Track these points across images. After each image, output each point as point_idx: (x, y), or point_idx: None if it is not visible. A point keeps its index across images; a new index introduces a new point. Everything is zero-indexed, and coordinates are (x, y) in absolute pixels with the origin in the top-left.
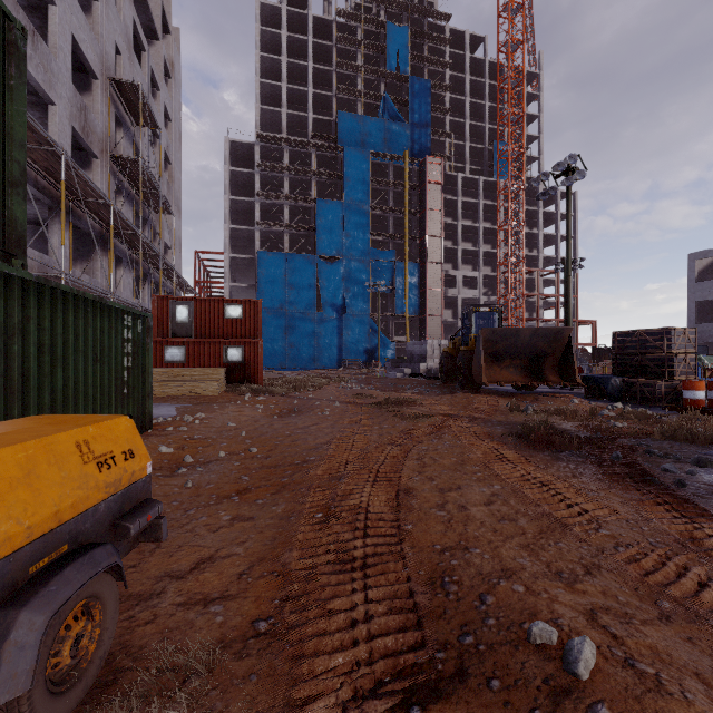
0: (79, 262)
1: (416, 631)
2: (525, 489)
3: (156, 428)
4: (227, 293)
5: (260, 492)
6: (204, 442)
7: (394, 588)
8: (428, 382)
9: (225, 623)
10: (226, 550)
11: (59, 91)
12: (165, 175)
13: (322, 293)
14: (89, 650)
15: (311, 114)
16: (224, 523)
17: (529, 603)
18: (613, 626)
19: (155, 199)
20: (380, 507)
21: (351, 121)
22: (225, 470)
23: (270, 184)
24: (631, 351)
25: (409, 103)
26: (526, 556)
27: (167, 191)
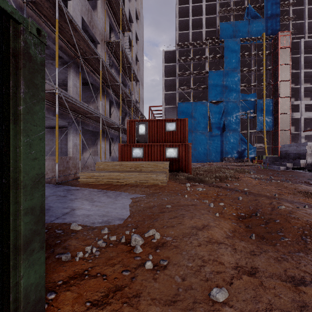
0: (91, 103)
1: None
2: None
3: (60, 309)
4: None
5: None
6: None
7: None
8: None
9: None
10: None
11: None
12: (135, 65)
13: (211, 121)
14: None
15: (204, 29)
16: None
17: None
18: None
19: (130, 72)
20: None
21: (227, 26)
22: None
23: (183, 69)
24: None
25: (264, 6)
26: None
27: (136, 73)
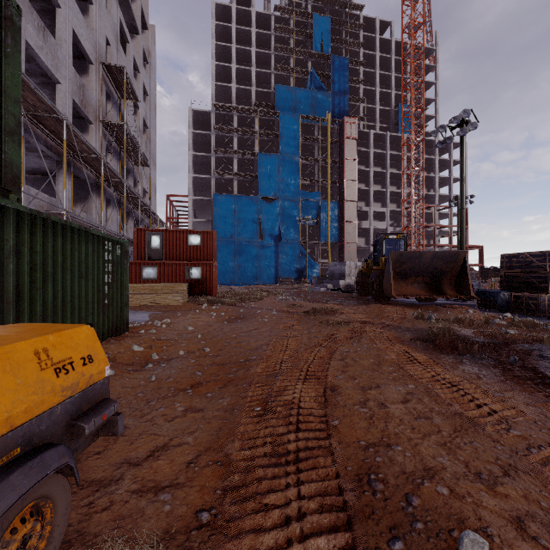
0: (79, 203)
1: (346, 532)
2: (436, 389)
3: (132, 330)
4: (191, 226)
5: (209, 386)
6: (168, 343)
7: (325, 484)
8: (346, 295)
9: (172, 512)
10: (178, 439)
11: (63, 73)
12: (144, 137)
13: (263, 226)
14: (39, 547)
15: (254, 87)
16: (178, 413)
17: (455, 508)
18: (543, 537)
19: (136, 155)
20: (310, 403)
21: (285, 92)
22: (183, 366)
23: (223, 142)
24: (517, 270)
25: (331, 76)
26: (444, 455)
27: (145, 149)
